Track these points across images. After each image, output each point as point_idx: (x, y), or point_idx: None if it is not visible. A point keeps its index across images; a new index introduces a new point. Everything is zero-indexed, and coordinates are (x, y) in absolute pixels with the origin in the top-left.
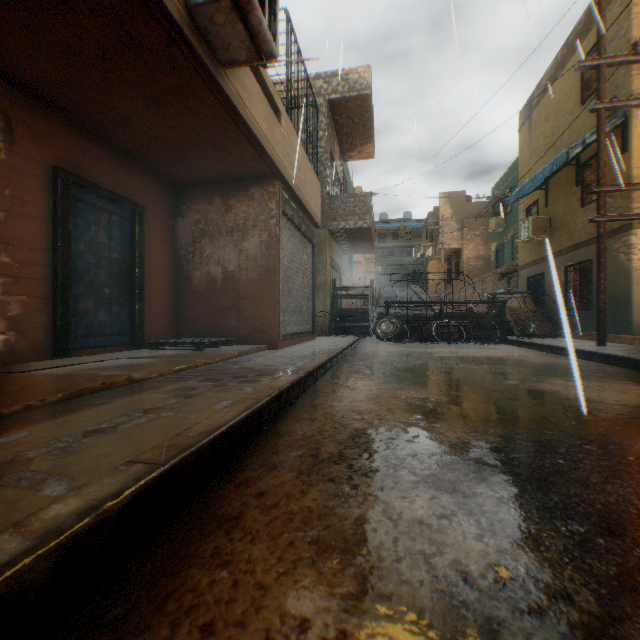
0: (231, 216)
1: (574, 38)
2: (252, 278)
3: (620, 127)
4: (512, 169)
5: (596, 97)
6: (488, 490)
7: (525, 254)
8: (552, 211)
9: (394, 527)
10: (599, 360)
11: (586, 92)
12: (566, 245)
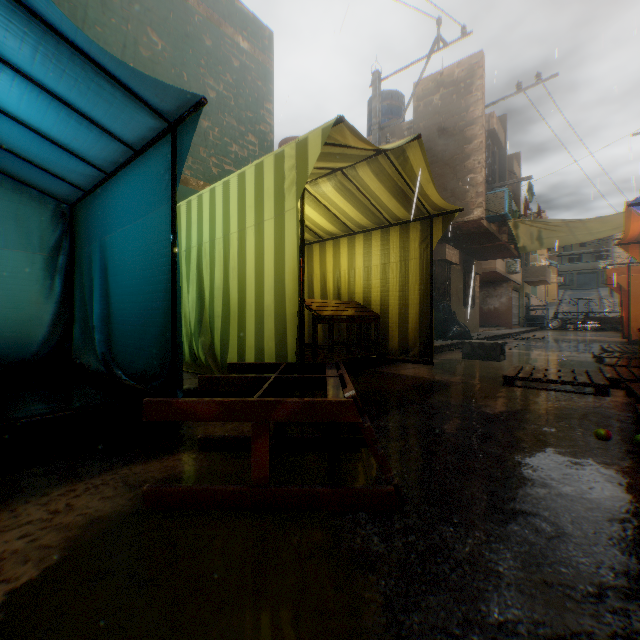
0: (496, 292)
1: None
2: (503, 309)
3: None
4: None
5: None
6: (550, 334)
7: None
8: None
9: (540, 334)
10: None
11: None
12: None
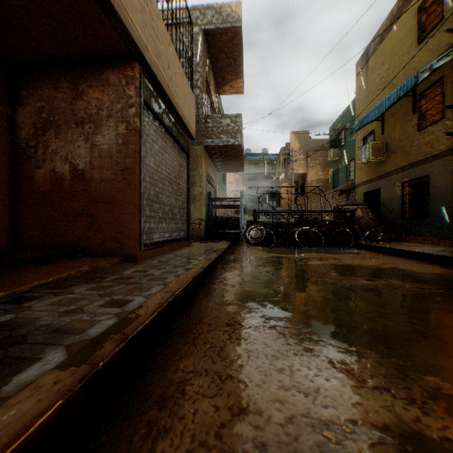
0: (82, 104)
1: None
2: (107, 178)
3: None
4: (346, 112)
5: None
6: None
7: (362, 174)
8: (388, 137)
9: None
10: None
11: (422, 34)
12: (402, 164)
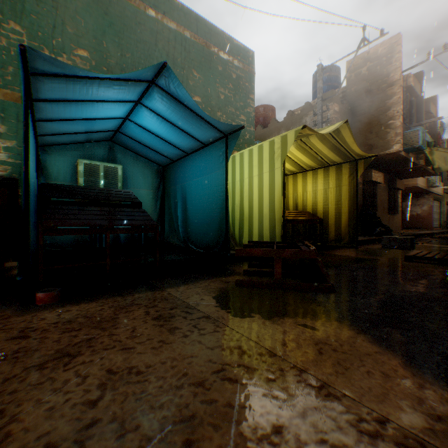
0: (417, 202)
1: None
2: (424, 215)
3: None
4: None
5: None
6: None
7: None
8: None
9: None
10: None
11: None
12: None
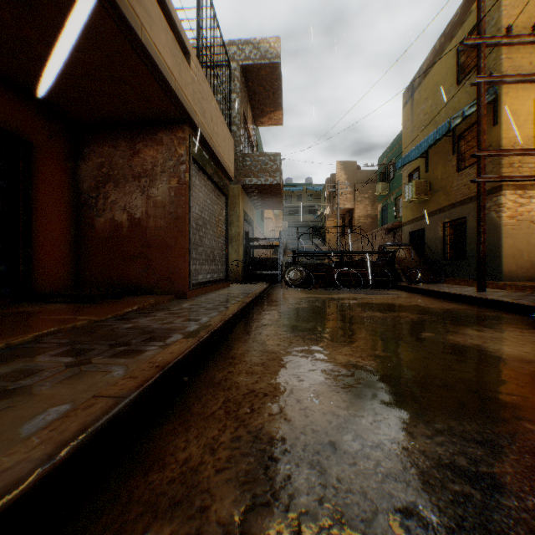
0: (138, 161)
1: (451, 29)
2: (160, 225)
3: (492, 103)
4: (395, 143)
5: (477, 72)
6: None
7: (408, 212)
8: (432, 176)
9: None
10: (488, 305)
11: (461, 75)
12: (444, 205)
